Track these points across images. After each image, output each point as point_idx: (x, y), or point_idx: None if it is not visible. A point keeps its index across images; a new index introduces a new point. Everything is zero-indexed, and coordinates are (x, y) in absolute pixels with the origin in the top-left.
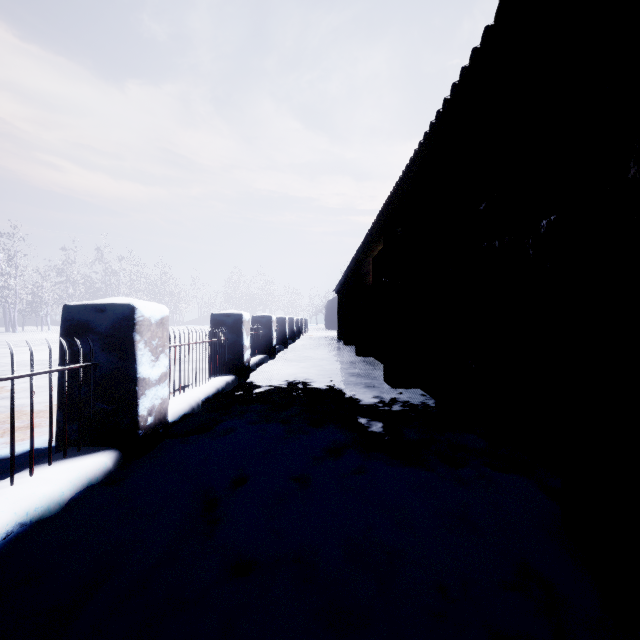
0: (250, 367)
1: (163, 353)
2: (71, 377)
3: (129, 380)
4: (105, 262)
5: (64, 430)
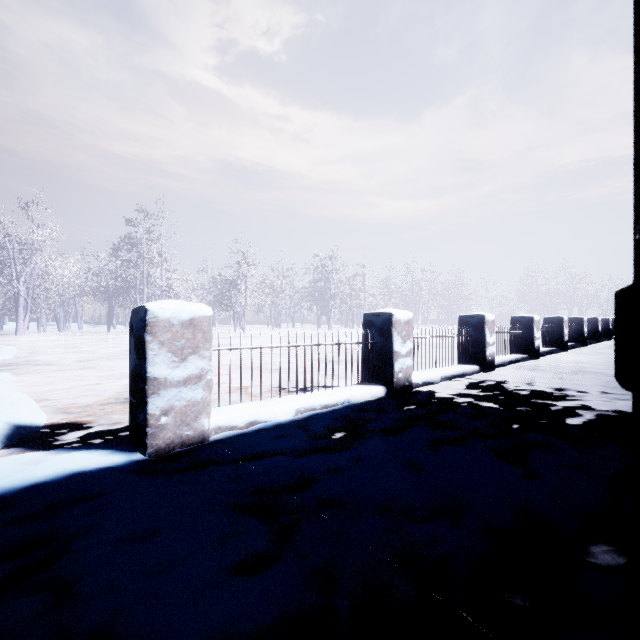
0: (539, 352)
1: (493, 334)
2: (462, 340)
3: (483, 342)
4: (412, 274)
5: (465, 355)
